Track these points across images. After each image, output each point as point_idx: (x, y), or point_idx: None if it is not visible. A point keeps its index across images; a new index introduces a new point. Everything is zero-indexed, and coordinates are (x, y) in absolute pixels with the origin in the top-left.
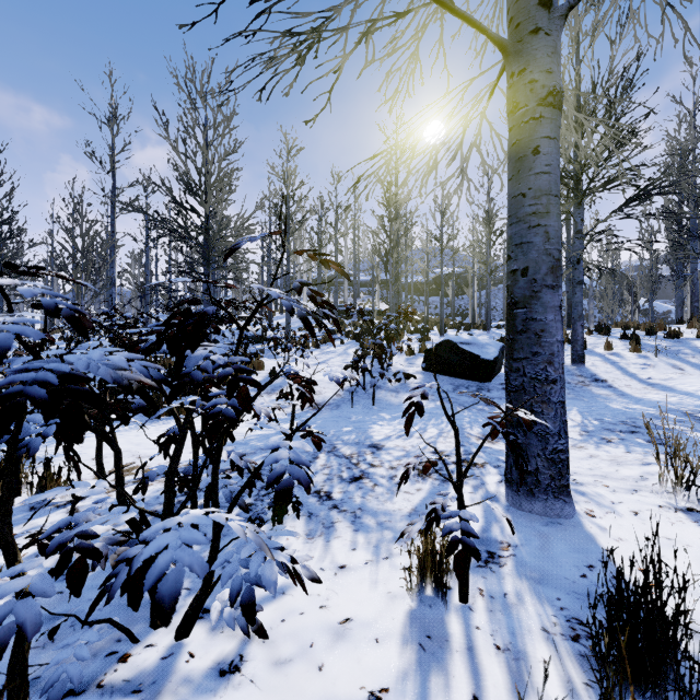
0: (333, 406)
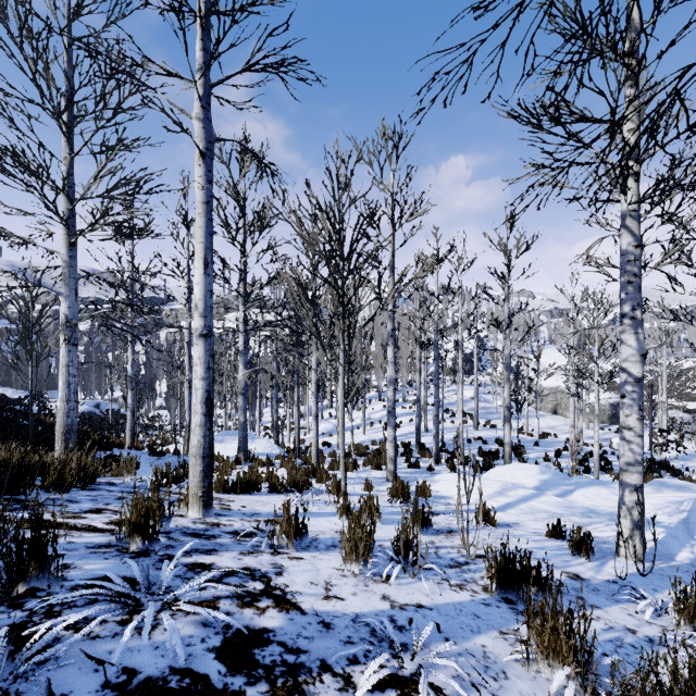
0: (691, 460)
